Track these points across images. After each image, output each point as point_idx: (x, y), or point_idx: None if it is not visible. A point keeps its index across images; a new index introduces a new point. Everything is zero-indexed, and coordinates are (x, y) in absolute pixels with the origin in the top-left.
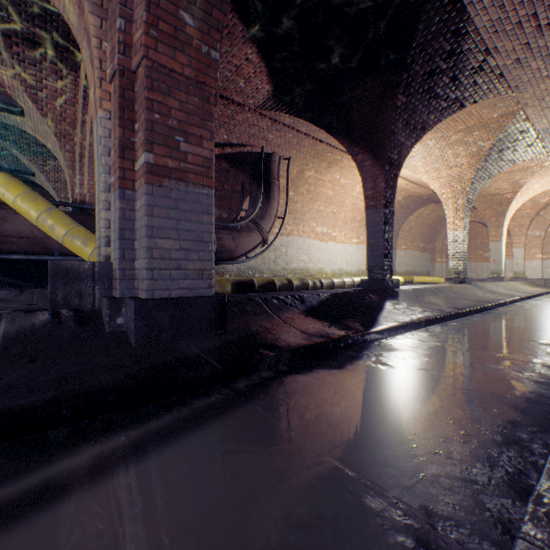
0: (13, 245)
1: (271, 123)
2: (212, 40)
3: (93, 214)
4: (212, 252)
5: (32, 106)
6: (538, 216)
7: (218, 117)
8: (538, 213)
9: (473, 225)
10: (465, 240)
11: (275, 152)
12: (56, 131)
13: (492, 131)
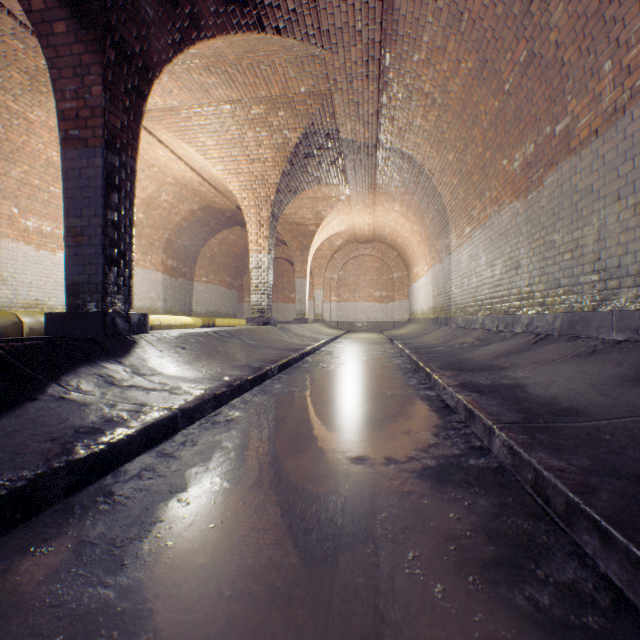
0: None
1: None
2: None
3: None
4: None
5: None
6: (334, 259)
7: None
8: (334, 256)
9: (281, 262)
10: (271, 267)
11: None
12: None
13: (300, 118)
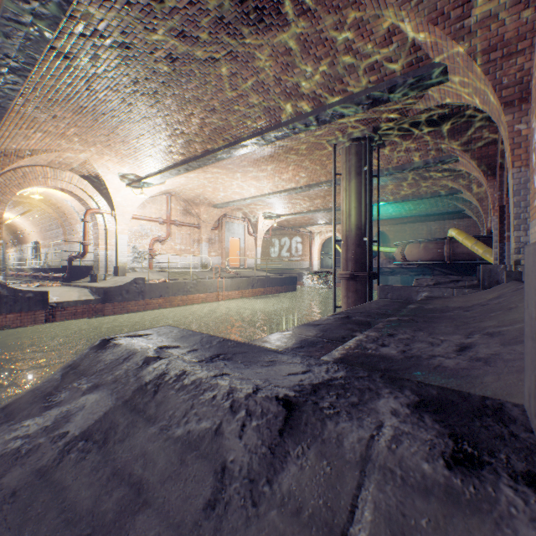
0: (459, 257)
1: None
2: None
3: None
4: None
5: (466, 192)
6: None
7: None
8: None
9: None
10: None
11: None
12: (477, 199)
13: None
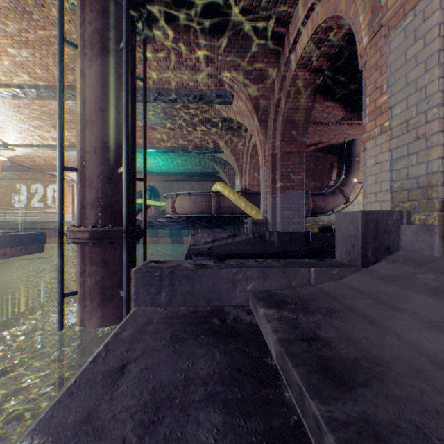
0: (224, 211)
1: (347, 126)
2: (303, 135)
3: (250, 194)
4: (303, 214)
5: (227, 150)
6: None
7: (312, 132)
8: None
9: None
10: None
11: (355, 138)
12: (235, 158)
13: None
